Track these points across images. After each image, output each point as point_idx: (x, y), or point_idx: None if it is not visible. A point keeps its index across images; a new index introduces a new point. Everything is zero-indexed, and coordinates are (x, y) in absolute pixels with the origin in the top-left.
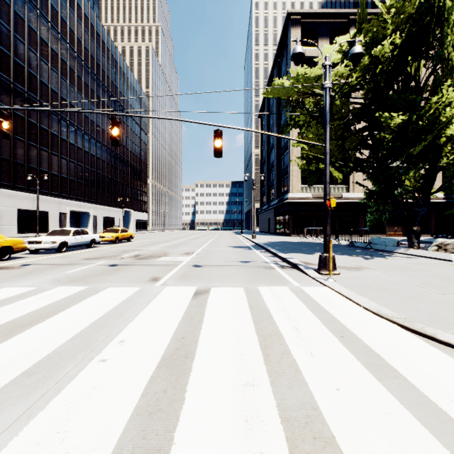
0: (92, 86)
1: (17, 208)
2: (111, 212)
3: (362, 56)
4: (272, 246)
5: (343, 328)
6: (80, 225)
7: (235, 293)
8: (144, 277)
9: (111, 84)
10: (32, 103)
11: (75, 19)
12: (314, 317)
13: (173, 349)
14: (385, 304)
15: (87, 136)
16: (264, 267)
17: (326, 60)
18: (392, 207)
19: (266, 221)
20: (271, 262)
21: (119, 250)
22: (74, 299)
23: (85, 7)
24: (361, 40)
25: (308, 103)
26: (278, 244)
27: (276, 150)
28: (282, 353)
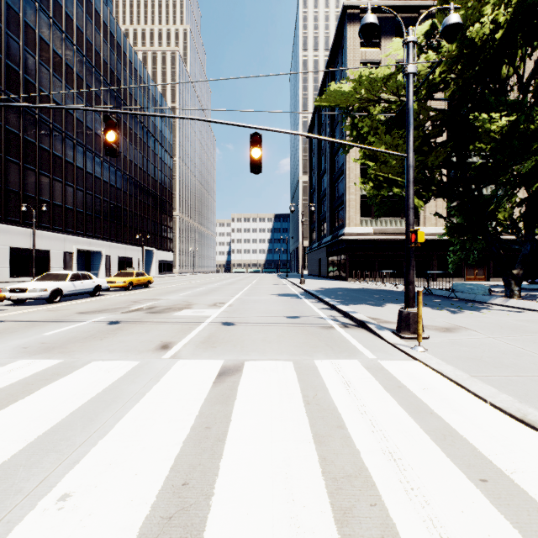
0: (105, 98)
1: (9, 246)
2: (128, 251)
3: (459, 29)
4: (326, 294)
5: (477, 457)
6: (90, 267)
7: (280, 373)
8: (150, 342)
9: (129, 96)
10: (30, 116)
11: (84, 16)
12: (417, 427)
13: (159, 521)
14: (525, 398)
15: (99, 159)
16: (319, 325)
17: (409, 35)
18: (482, 244)
19: (316, 262)
20: (328, 318)
21: (130, 299)
22: (29, 386)
23: (96, 1)
24: (458, 7)
25: (374, 110)
26: (333, 291)
27: (329, 176)
28: (381, 536)
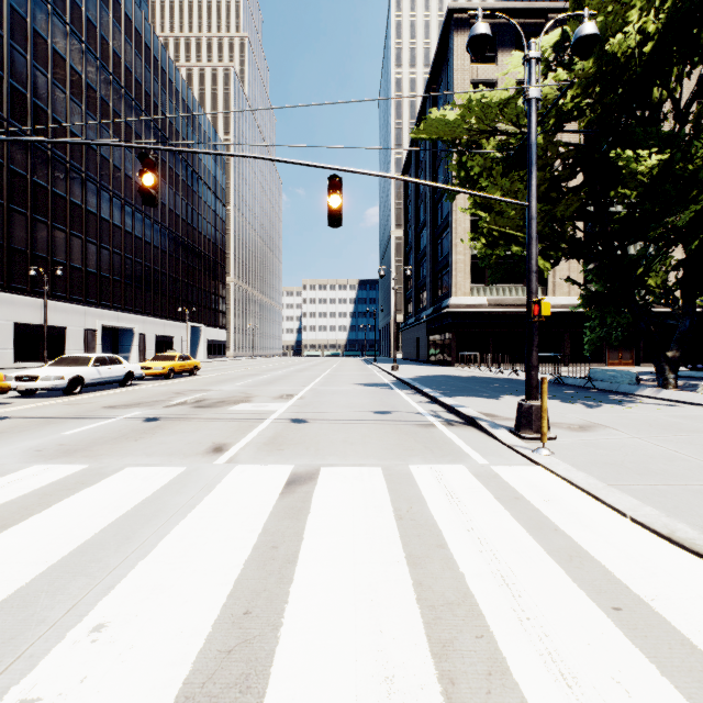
0: (138, 129)
1: (14, 321)
2: (168, 328)
3: (596, 42)
4: (425, 384)
5: (610, 581)
6: (118, 348)
7: (366, 481)
8: (199, 443)
9: (169, 126)
10: (40, 153)
11: (110, 21)
12: (537, 546)
13: (216, 655)
14: (674, 511)
15: (130, 208)
16: (416, 422)
17: (531, 50)
18: (628, 319)
19: (413, 343)
20: (427, 414)
21: (172, 390)
22: (47, 497)
23: (126, 3)
24: (594, 14)
25: (488, 145)
26: (435, 380)
27: (429, 230)
28: (488, 672)
